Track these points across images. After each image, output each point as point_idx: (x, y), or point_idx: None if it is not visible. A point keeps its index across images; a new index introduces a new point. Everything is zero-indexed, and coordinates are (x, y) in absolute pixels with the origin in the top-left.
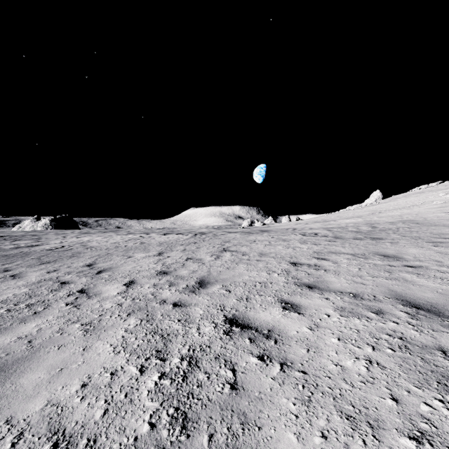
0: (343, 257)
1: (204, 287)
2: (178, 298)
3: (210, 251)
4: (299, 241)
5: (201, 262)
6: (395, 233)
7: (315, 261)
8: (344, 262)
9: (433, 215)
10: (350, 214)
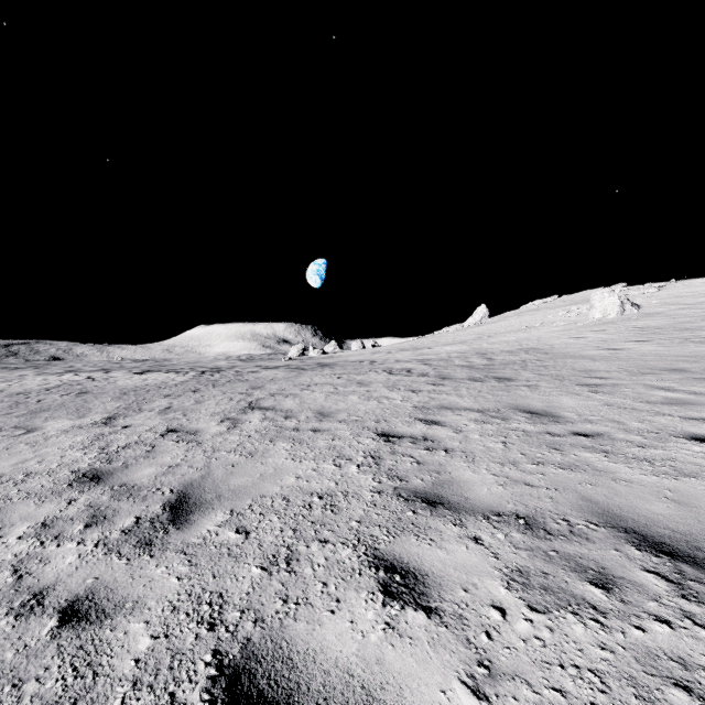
0: (467, 416)
1: (182, 522)
2: (91, 579)
3: (220, 410)
4: (386, 385)
5: (195, 440)
6: (526, 370)
7: (422, 428)
8: (472, 428)
9: (560, 341)
10: (449, 338)
